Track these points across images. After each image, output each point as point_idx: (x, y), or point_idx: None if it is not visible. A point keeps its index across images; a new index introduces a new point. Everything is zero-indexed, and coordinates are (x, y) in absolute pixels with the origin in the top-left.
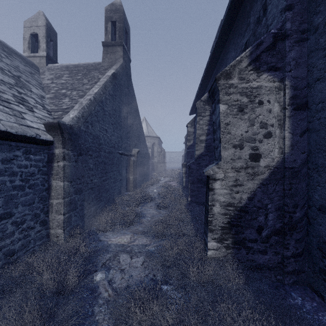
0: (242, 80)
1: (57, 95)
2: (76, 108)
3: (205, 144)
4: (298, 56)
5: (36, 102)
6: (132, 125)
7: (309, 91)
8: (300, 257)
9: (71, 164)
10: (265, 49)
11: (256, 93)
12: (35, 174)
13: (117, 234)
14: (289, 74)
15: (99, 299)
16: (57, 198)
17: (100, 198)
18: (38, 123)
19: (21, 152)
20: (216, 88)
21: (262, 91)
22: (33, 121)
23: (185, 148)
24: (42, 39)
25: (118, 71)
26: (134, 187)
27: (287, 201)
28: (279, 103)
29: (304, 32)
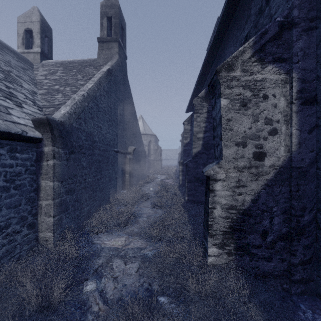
0: (245, 72)
1: (49, 91)
2: (68, 104)
3: (202, 142)
4: (306, 46)
5: (26, 98)
6: (128, 122)
7: (318, 84)
8: (309, 265)
9: (62, 163)
10: (270, 39)
11: (261, 86)
12: (22, 174)
13: (111, 236)
14: (296, 66)
15: (88, 314)
16: (46, 200)
17: (94, 197)
18: (27, 119)
19: (5, 150)
20: (217, 81)
21: (266, 85)
22: (20, 117)
23: (181, 146)
24: (36, 35)
25: (113, 67)
26: (130, 185)
27: (294, 204)
28: (286, 97)
29: (313, 20)
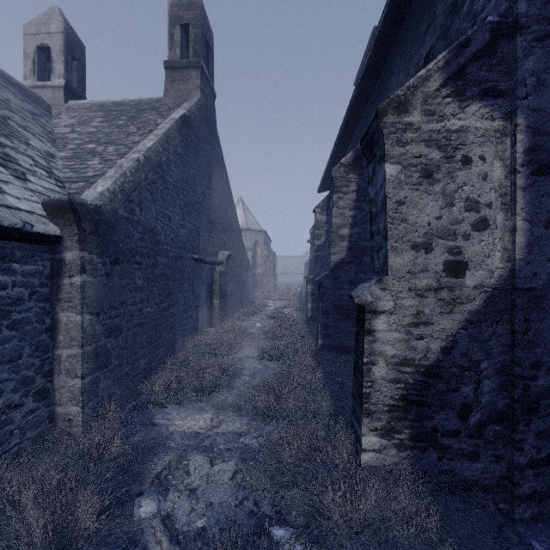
0: (430, 116)
1: (78, 153)
2: (110, 175)
3: (348, 244)
4: (542, 67)
5: (35, 164)
6: (218, 209)
7: None
8: (546, 468)
9: (98, 281)
10: (475, 55)
11: (458, 141)
12: (23, 300)
13: (187, 411)
14: (524, 104)
15: None
16: (69, 347)
17: (157, 341)
18: (34, 201)
19: None
20: (378, 133)
21: (468, 138)
22: (22, 198)
23: (310, 250)
24: (57, 57)
25: (192, 111)
26: (222, 319)
27: (519, 355)
28: (504, 162)
29: None
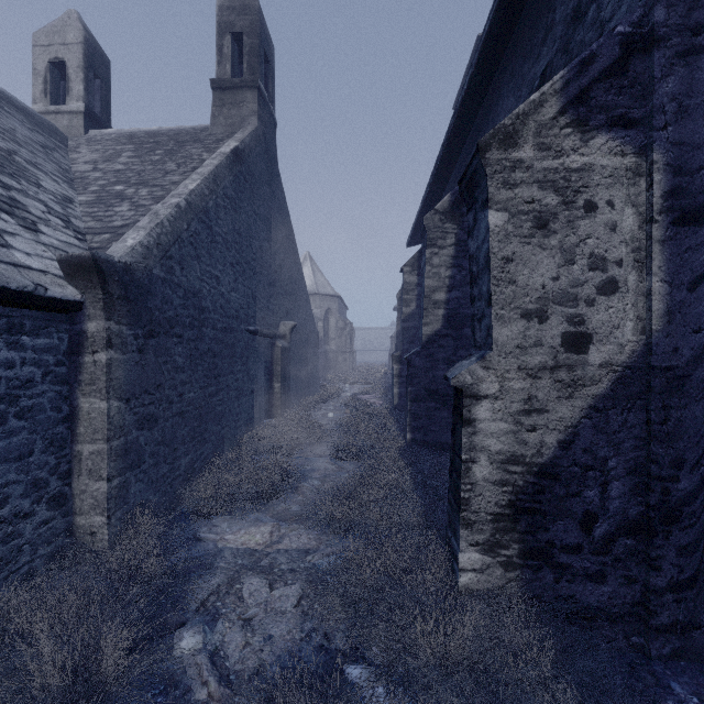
0: (545, 151)
1: (103, 197)
2: (143, 225)
3: (445, 312)
4: (685, 90)
5: (48, 211)
6: (280, 267)
7: None
8: (690, 592)
9: (128, 358)
10: (601, 74)
11: (580, 183)
12: (35, 383)
13: (240, 523)
14: (662, 136)
15: None
16: (92, 441)
17: (202, 435)
18: (48, 258)
19: None
20: (480, 172)
21: (593, 179)
22: (33, 253)
23: (397, 320)
24: (74, 74)
25: (247, 144)
26: (284, 408)
27: (656, 451)
28: (637, 208)
29: (699, 32)
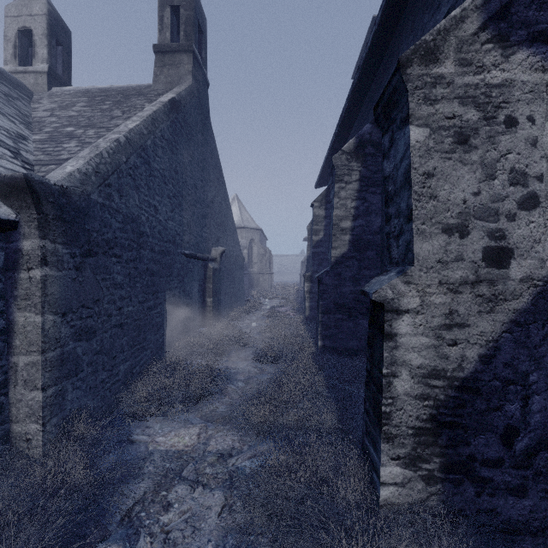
0: (466, 67)
1: (54, 136)
2: (83, 155)
3: (351, 237)
4: None
5: None
6: (212, 203)
7: None
8: None
9: (64, 275)
10: None
11: (501, 98)
12: None
13: (171, 424)
14: None
15: None
16: (27, 353)
17: (140, 344)
18: None
19: None
20: (400, 90)
21: (513, 95)
22: None
23: (307, 247)
24: (39, 41)
25: (182, 96)
26: (215, 319)
27: None
28: None
29: None
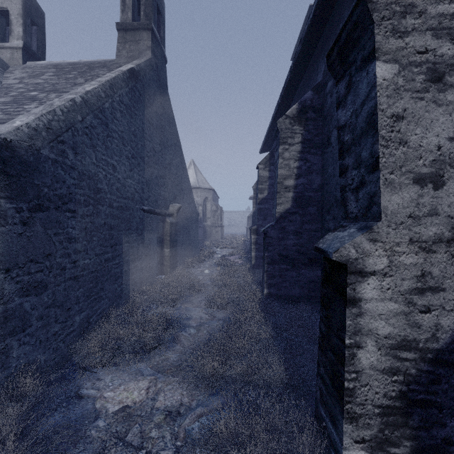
0: None
1: (18, 99)
2: (35, 112)
3: (294, 194)
4: None
5: None
6: (169, 165)
7: None
8: None
9: (8, 230)
10: None
11: None
12: None
13: (122, 376)
14: None
15: None
16: None
17: (98, 294)
18: None
19: None
20: (363, 23)
21: None
22: None
23: (253, 204)
24: (15, 20)
25: (141, 68)
26: (172, 267)
27: None
28: None
29: None
